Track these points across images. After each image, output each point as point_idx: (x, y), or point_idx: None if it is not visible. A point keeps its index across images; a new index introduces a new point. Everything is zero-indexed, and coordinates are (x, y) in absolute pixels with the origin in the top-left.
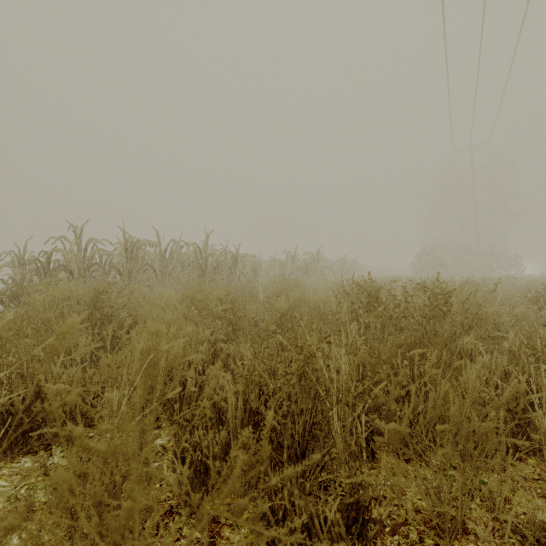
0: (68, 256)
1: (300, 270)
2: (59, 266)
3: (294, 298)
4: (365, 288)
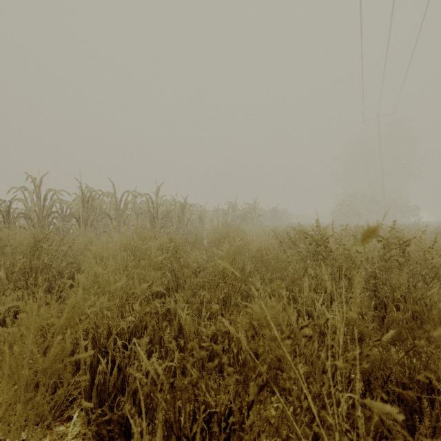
0: (28, 205)
1: (240, 218)
2: (18, 214)
3: (237, 245)
4: (313, 236)
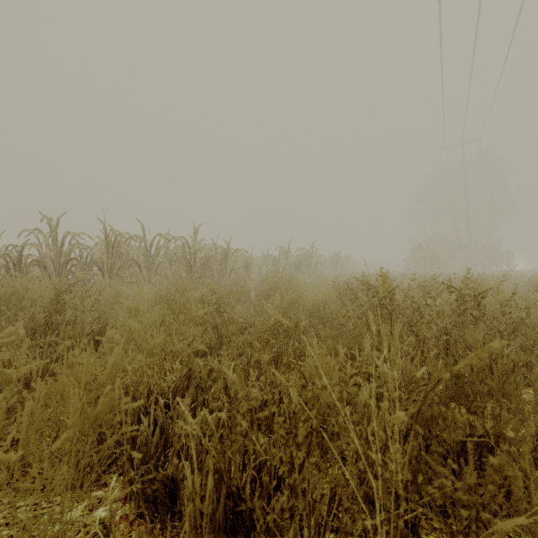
0: (42, 250)
1: (294, 266)
2: (31, 261)
3: (290, 298)
4: (376, 287)
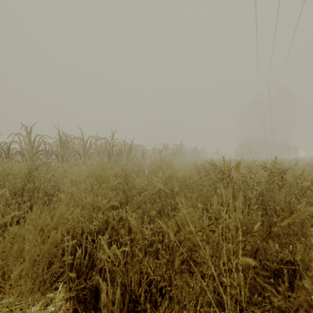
0: (22, 145)
1: (170, 155)
2: (15, 152)
3: (168, 173)
4: (220, 167)
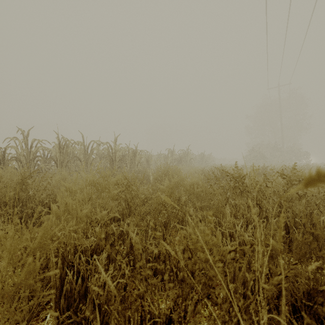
0: (18, 151)
1: (176, 161)
2: (11, 158)
3: (175, 181)
4: (232, 175)
